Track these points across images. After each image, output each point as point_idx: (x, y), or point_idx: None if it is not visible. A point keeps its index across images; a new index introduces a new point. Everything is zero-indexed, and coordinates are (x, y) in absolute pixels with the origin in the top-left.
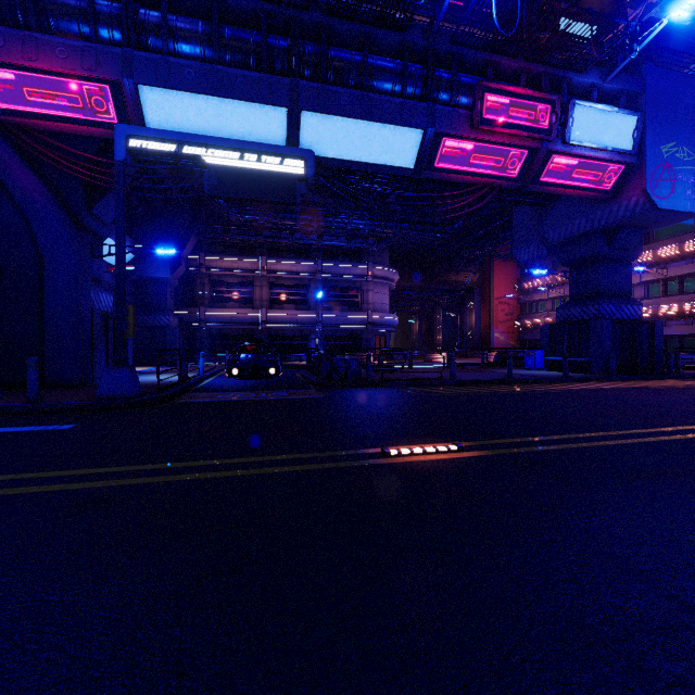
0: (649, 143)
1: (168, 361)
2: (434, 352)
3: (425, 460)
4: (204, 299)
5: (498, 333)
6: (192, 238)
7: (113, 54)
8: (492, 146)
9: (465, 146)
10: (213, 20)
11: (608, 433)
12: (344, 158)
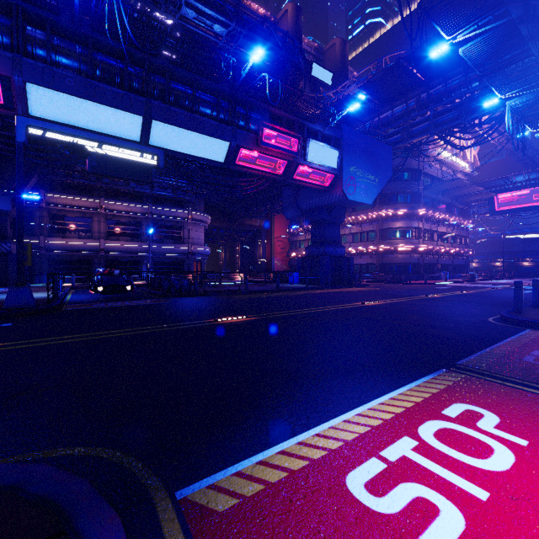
0: (345, 166)
1: (11, 282)
2: (236, 273)
3: (233, 321)
4: (44, 229)
5: (277, 261)
6: (34, 177)
7: (5, 56)
8: (268, 156)
9: (253, 154)
10: (88, 48)
11: (308, 309)
12: (180, 151)
